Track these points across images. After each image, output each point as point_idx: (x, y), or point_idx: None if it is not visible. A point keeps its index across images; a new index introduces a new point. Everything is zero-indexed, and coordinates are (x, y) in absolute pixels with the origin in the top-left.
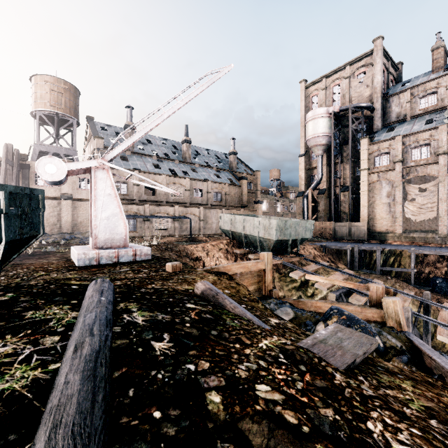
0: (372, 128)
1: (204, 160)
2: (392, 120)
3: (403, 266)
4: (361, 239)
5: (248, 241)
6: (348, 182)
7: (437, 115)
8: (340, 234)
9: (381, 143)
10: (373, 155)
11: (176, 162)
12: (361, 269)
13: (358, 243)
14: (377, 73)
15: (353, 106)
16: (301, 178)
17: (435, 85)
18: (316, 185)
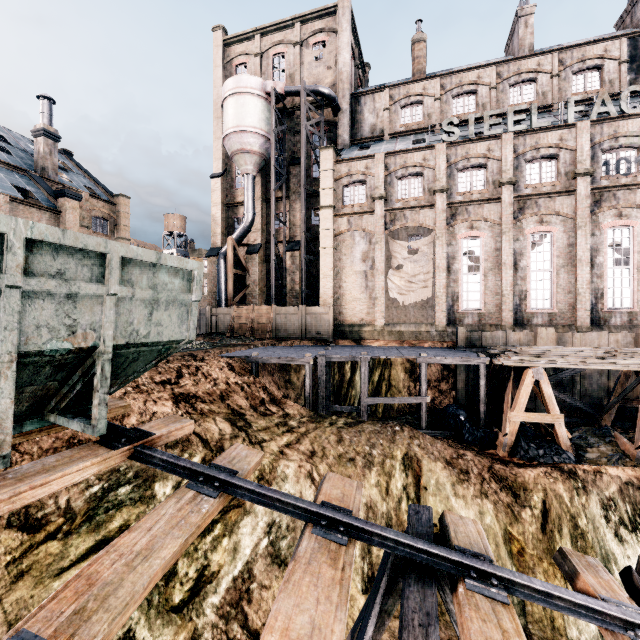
0: (335, 143)
1: None
2: (364, 136)
3: (395, 387)
4: (323, 339)
5: None
6: (300, 234)
7: (425, 136)
8: (287, 329)
9: (353, 163)
10: (341, 183)
11: None
12: (332, 406)
13: (321, 348)
14: (344, 47)
15: (309, 89)
16: (215, 220)
17: (420, 89)
18: (242, 234)
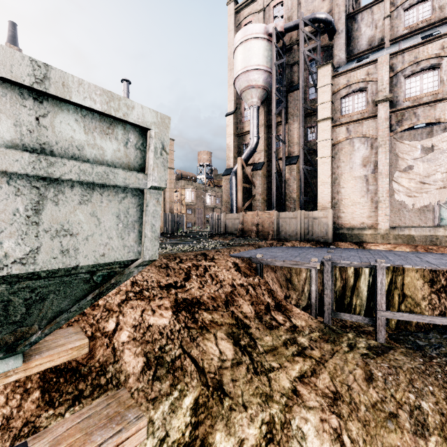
0: None
1: None
2: (361, 50)
3: (411, 296)
4: (321, 241)
5: None
6: (297, 150)
7: (437, 29)
8: (286, 231)
9: (352, 73)
10: (339, 95)
11: None
12: (339, 313)
13: (322, 250)
14: None
15: (306, 19)
16: (229, 147)
17: None
18: (249, 155)
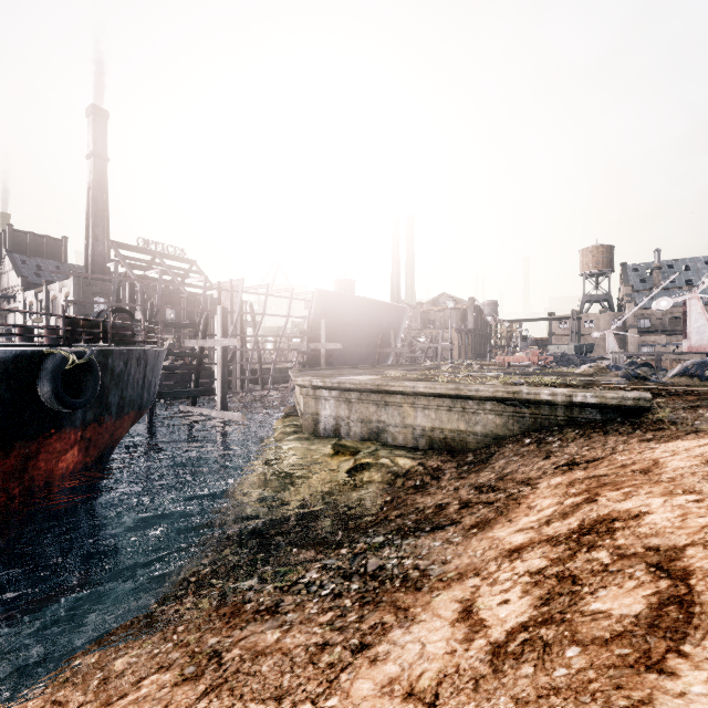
0: None
1: None
2: None
3: None
4: None
5: None
6: None
7: None
8: None
9: None
10: None
11: None
12: None
13: None
14: None
15: None
16: None
17: None
18: None
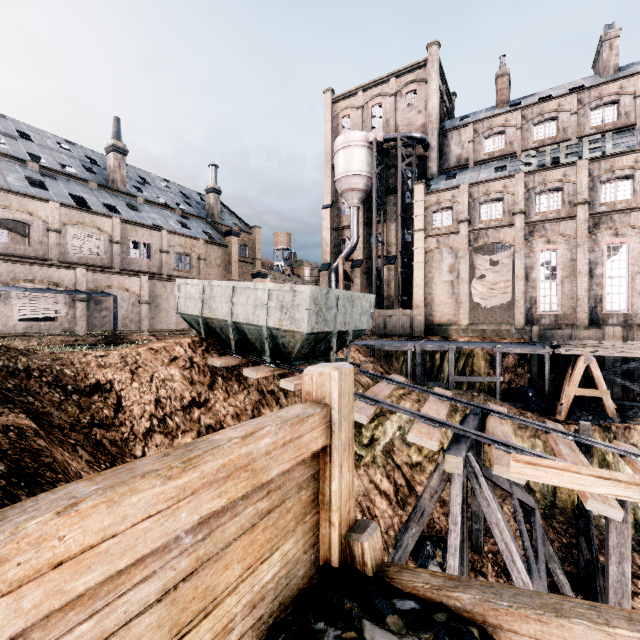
0: (425, 174)
1: (158, 195)
2: (451, 165)
3: (477, 372)
4: (416, 335)
5: (243, 339)
6: (395, 250)
7: (506, 163)
8: (387, 327)
9: (441, 193)
10: (431, 210)
11: (92, 185)
12: (426, 382)
13: (416, 341)
14: (433, 93)
15: (403, 135)
16: (326, 241)
17: (503, 121)
18: (349, 253)
